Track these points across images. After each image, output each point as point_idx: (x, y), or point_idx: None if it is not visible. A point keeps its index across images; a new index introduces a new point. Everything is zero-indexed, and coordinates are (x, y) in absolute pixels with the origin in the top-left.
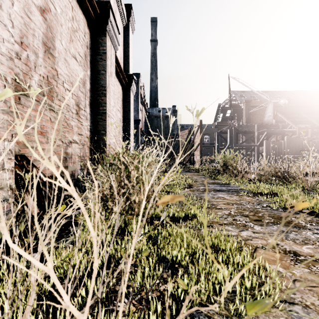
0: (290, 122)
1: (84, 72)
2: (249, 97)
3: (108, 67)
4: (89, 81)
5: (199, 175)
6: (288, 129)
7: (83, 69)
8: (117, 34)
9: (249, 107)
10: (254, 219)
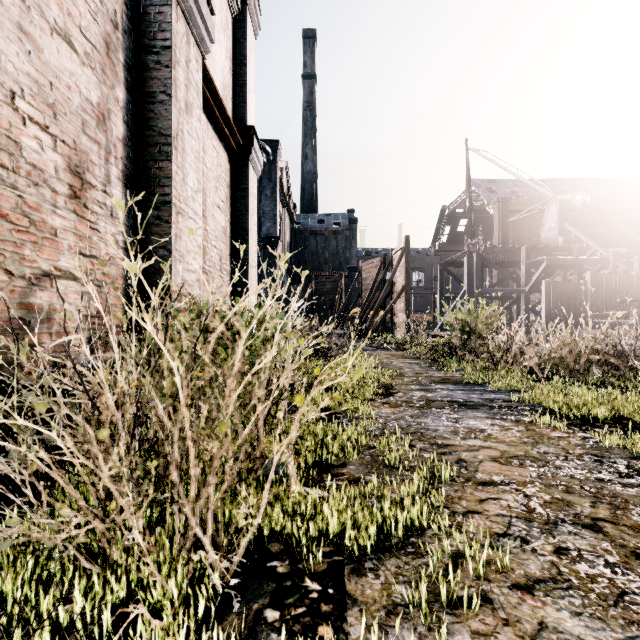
0: (594, 243)
1: (103, 87)
2: (505, 192)
3: (178, 85)
4: (122, 117)
5: (407, 358)
6: (593, 257)
7: (99, 78)
8: (206, 9)
9: (507, 212)
10: (632, 548)
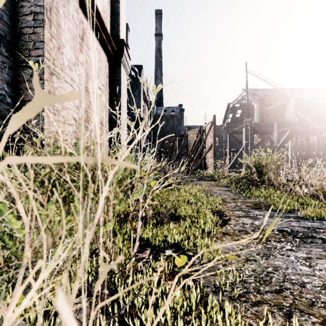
0: (312, 121)
1: None
2: (262, 95)
3: None
4: None
5: (220, 186)
6: (315, 128)
7: None
8: None
9: (263, 106)
10: None
